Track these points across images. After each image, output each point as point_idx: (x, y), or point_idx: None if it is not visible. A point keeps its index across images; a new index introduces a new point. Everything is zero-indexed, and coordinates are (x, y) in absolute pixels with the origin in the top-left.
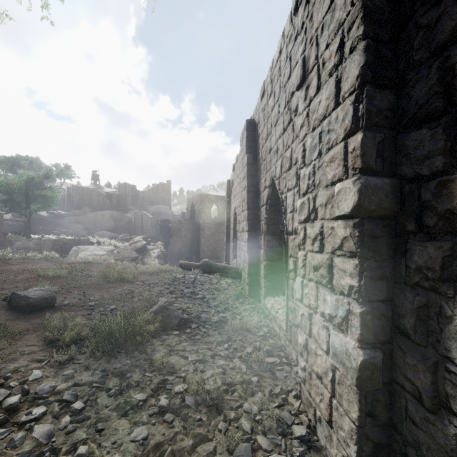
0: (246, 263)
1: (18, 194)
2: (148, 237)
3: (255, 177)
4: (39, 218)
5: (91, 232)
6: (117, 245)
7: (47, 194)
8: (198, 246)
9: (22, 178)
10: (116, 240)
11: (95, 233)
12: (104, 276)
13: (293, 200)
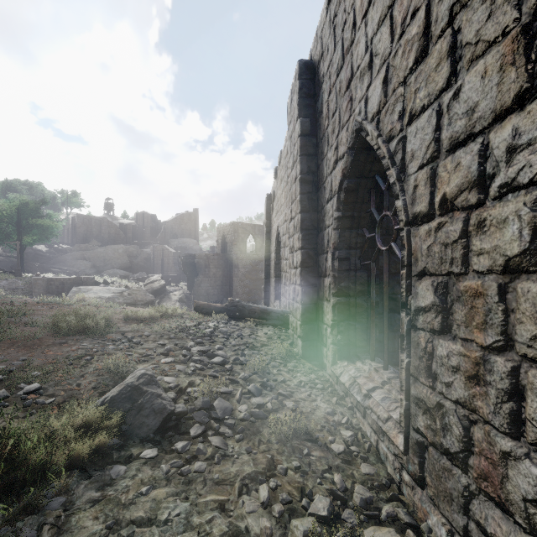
0: (298, 302)
1: (7, 223)
2: (169, 276)
3: (314, 157)
4: (36, 253)
5: (100, 271)
6: (129, 285)
7: (44, 223)
8: (230, 287)
9: (13, 203)
10: (129, 280)
11: (104, 271)
12: (54, 324)
13: (434, 129)
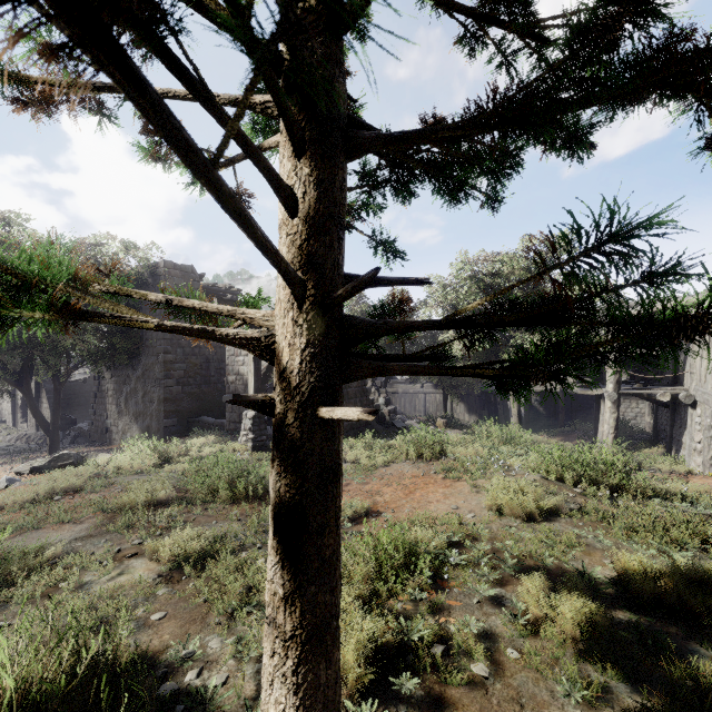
0: (11, 415)
1: None
2: None
3: None
4: None
5: None
6: None
7: None
8: None
9: None
10: None
11: None
12: None
13: None
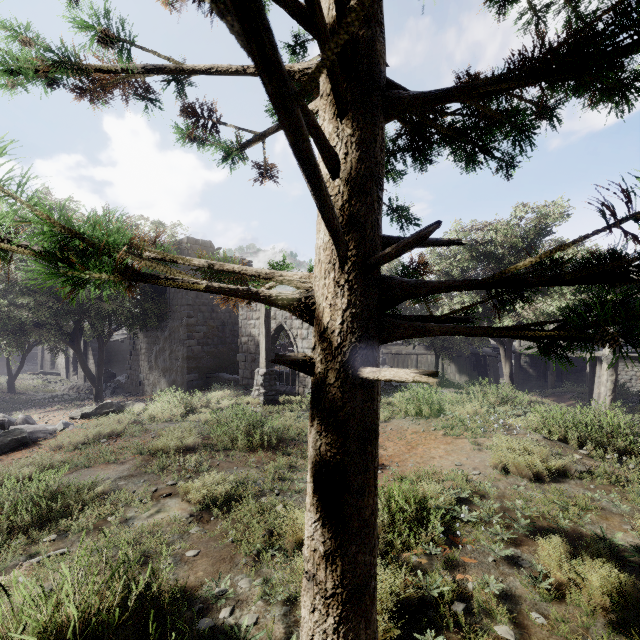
0: (65, 369)
1: None
2: None
3: None
4: None
5: None
6: None
7: None
8: None
9: None
10: None
11: None
12: None
13: None
